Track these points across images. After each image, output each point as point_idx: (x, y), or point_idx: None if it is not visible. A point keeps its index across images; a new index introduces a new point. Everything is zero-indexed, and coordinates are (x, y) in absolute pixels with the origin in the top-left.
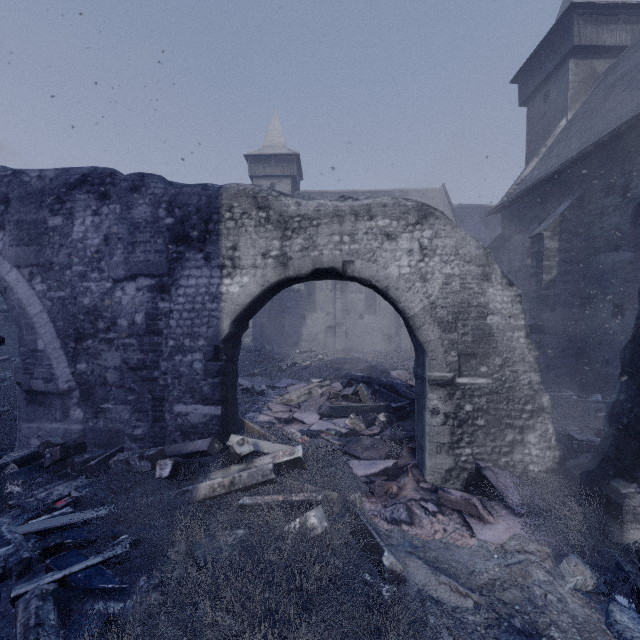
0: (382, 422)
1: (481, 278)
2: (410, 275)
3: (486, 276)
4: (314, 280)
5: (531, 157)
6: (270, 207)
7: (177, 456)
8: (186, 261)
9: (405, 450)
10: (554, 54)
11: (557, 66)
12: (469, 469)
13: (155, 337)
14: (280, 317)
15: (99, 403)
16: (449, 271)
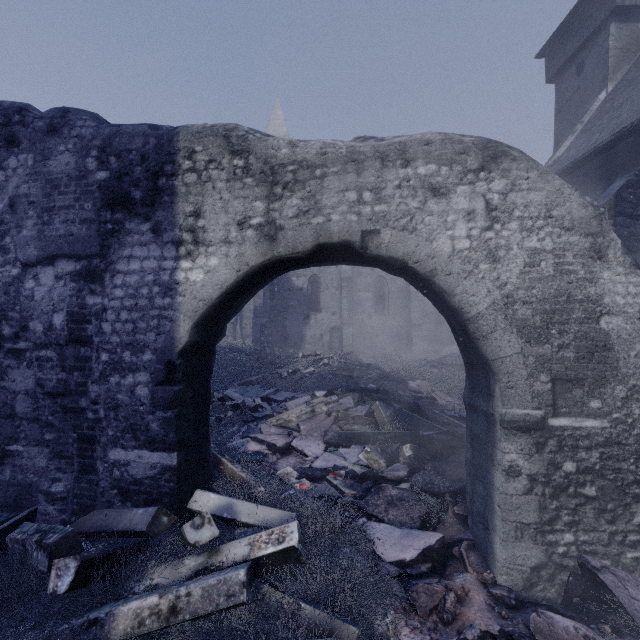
0: (408, 457)
1: (590, 255)
2: (470, 251)
3: (598, 251)
4: (317, 265)
5: (561, 138)
6: (250, 151)
7: (106, 533)
8: (126, 235)
9: (450, 512)
10: (591, 19)
11: (594, 32)
12: (571, 567)
13: (82, 348)
14: (282, 317)
15: (4, 443)
16: (535, 244)
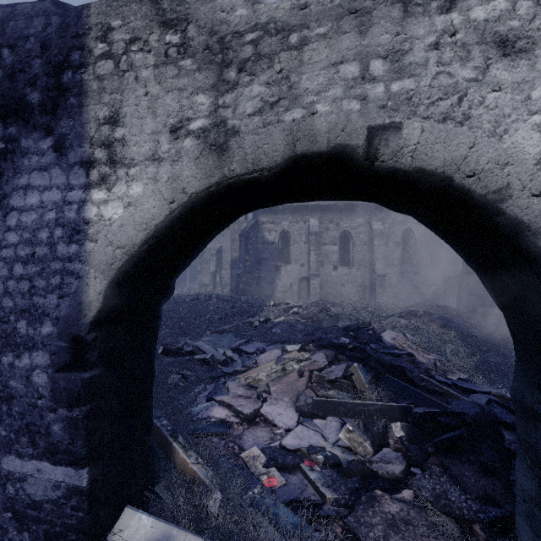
0: (399, 439)
1: None
2: None
3: None
4: (290, 201)
5: None
6: (189, 17)
7: None
8: (22, 156)
9: None
10: None
11: None
12: None
13: None
14: (255, 268)
15: None
16: None
